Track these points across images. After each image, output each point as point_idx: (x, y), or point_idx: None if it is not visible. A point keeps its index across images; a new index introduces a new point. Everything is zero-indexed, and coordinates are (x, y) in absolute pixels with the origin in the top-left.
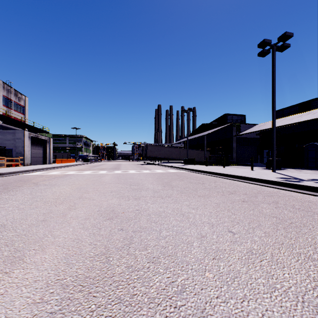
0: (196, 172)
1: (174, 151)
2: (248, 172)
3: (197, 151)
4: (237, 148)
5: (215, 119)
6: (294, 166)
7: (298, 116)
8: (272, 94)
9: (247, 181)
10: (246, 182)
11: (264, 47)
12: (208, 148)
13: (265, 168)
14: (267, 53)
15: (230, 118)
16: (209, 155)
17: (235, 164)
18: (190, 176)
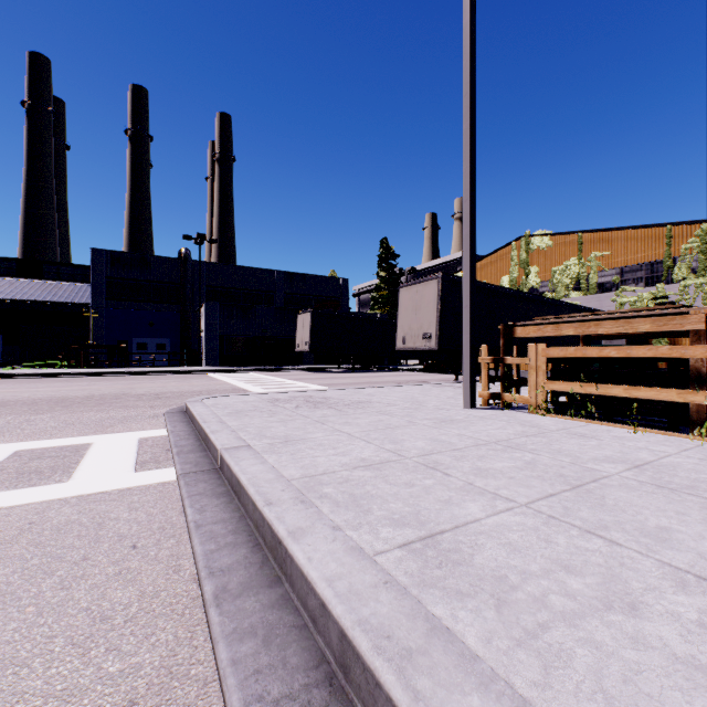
0: None
1: None
2: None
3: None
4: None
5: None
6: None
7: None
8: None
9: None
10: None
11: None
12: None
13: None
14: None
15: None
16: None
17: None
18: None
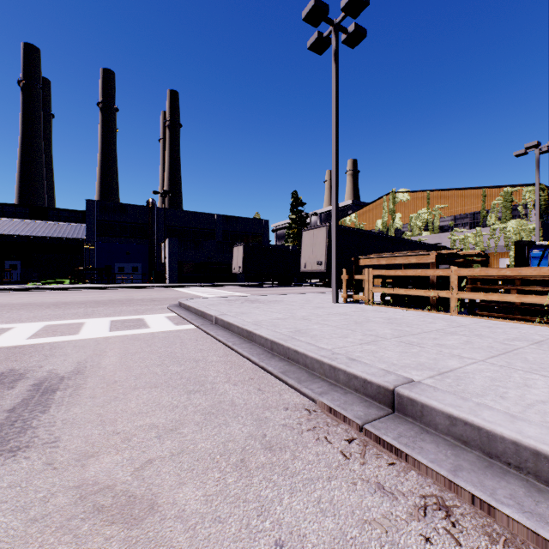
0: None
1: None
2: None
3: None
4: None
5: None
6: None
7: None
8: None
9: None
10: None
11: None
12: None
13: None
14: None
15: None
16: None
17: None
18: None
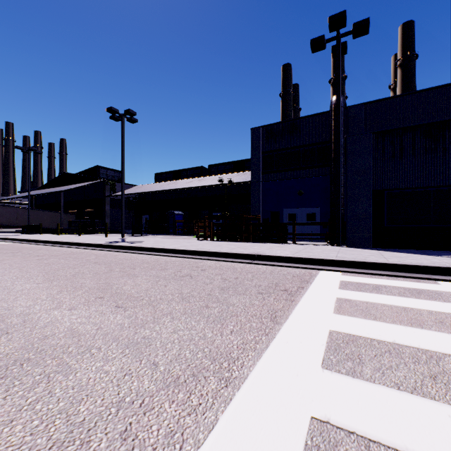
0: (27, 243)
1: (4, 212)
2: (94, 239)
3: (53, 214)
4: (112, 212)
5: (84, 171)
6: (160, 232)
7: (168, 183)
8: (122, 162)
9: (77, 247)
10: (76, 248)
11: (113, 113)
12: (73, 209)
13: (131, 235)
14: (119, 119)
15: (105, 172)
16: (69, 220)
17: (109, 231)
18: (10, 247)
